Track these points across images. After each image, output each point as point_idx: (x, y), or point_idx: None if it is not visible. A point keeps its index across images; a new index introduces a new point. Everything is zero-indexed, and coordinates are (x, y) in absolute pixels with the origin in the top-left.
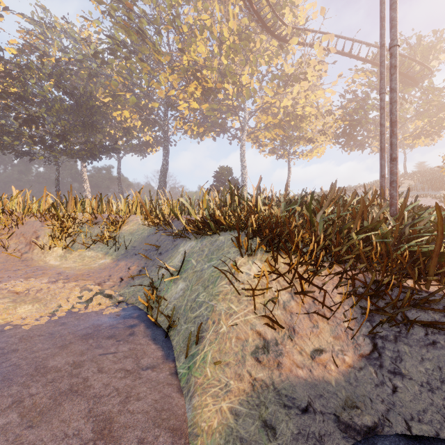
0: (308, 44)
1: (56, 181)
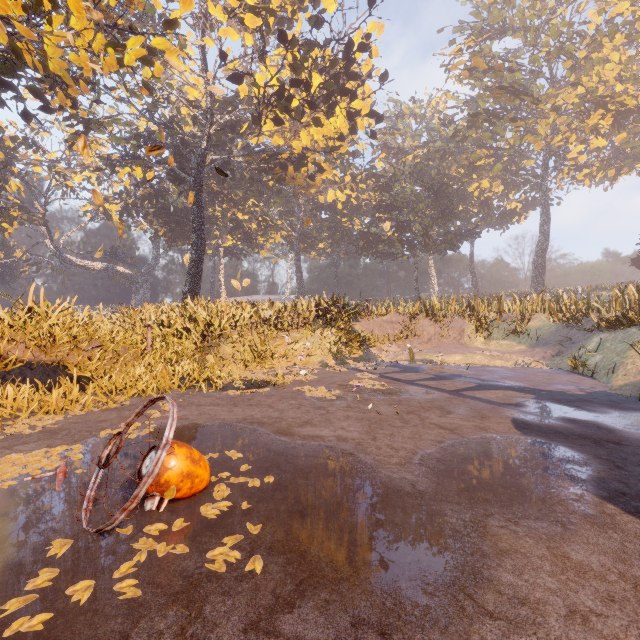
0: None
1: (415, 278)
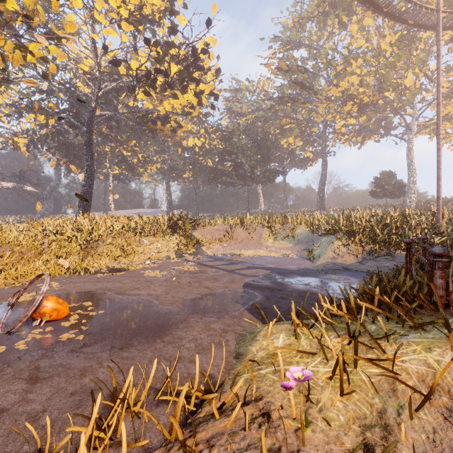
0: None
1: (247, 200)
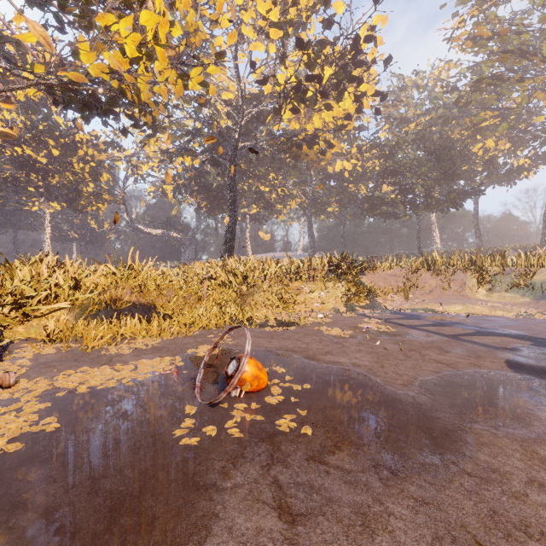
0: None
1: (417, 235)
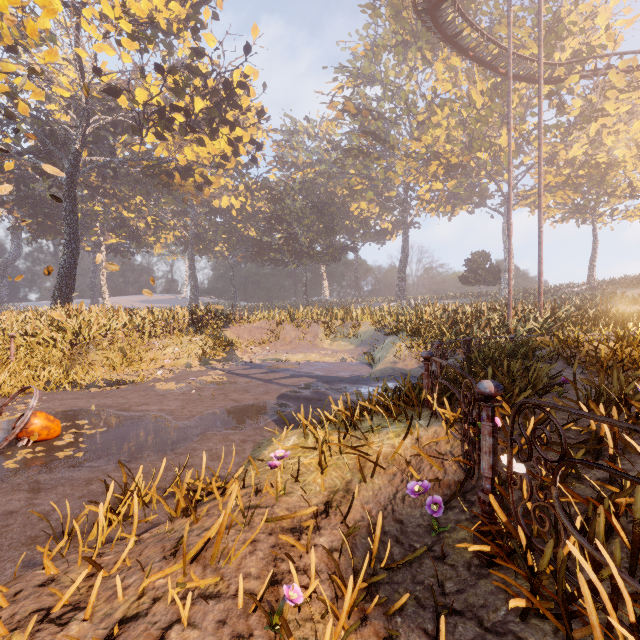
0: (598, 75)
1: (304, 285)
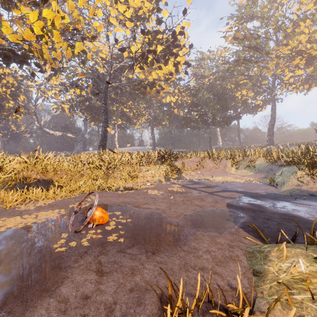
0: None
1: (209, 139)
